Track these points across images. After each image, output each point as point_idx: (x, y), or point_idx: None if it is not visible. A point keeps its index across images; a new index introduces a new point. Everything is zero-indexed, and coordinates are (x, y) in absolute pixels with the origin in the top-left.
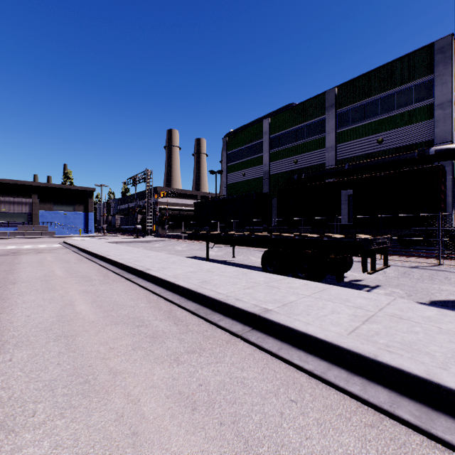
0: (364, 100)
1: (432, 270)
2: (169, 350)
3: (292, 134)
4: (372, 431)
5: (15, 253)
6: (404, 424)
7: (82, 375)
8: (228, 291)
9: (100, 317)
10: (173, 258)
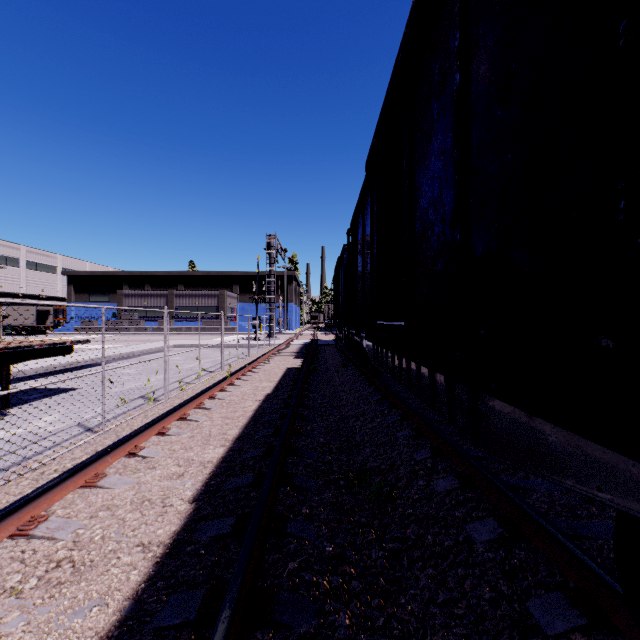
0: None
1: None
2: None
3: None
4: None
5: None
6: None
7: None
8: None
9: None
10: None
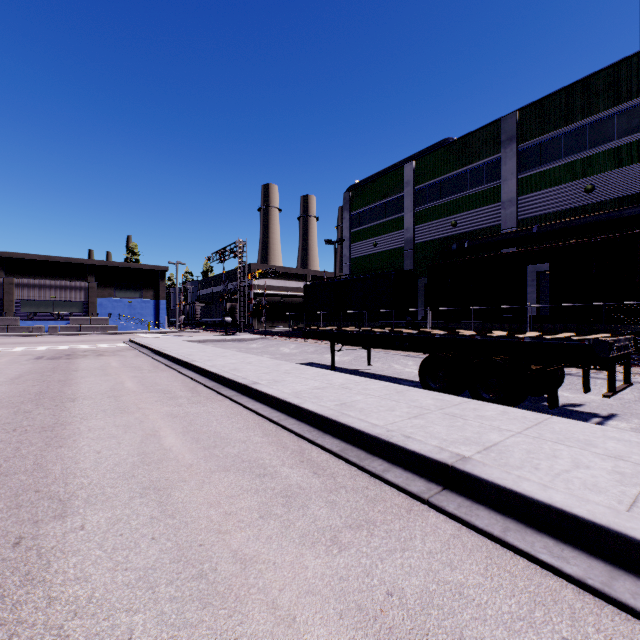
0: (563, 128)
1: None
2: (318, 521)
3: (448, 184)
4: None
5: (70, 356)
6: None
7: (193, 562)
8: (386, 421)
9: (200, 458)
10: (285, 366)
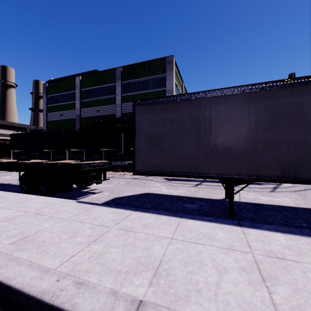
0: (136, 79)
1: (141, 179)
2: None
3: (96, 91)
4: None
5: None
6: None
7: None
8: None
9: None
10: None
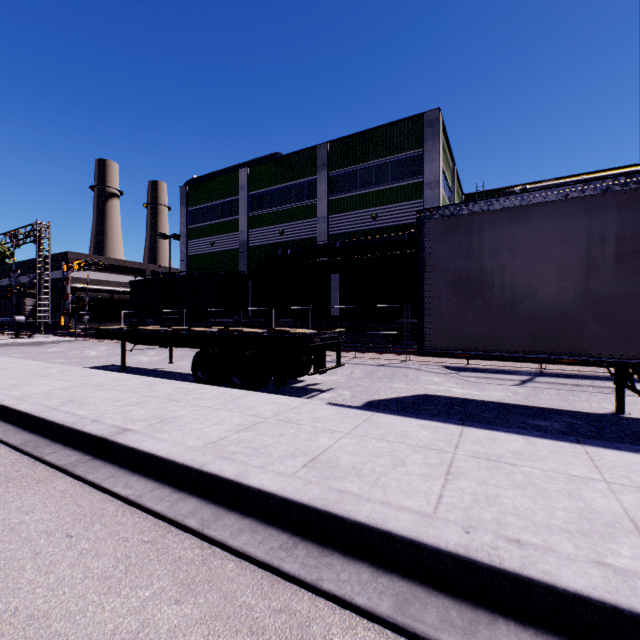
0: (358, 165)
1: (396, 367)
2: None
3: (277, 195)
4: (143, 547)
5: None
6: (188, 531)
7: None
8: (96, 411)
9: None
10: (54, 369)
